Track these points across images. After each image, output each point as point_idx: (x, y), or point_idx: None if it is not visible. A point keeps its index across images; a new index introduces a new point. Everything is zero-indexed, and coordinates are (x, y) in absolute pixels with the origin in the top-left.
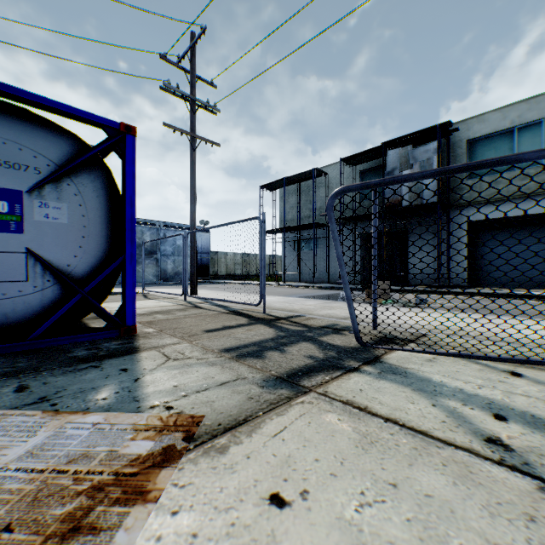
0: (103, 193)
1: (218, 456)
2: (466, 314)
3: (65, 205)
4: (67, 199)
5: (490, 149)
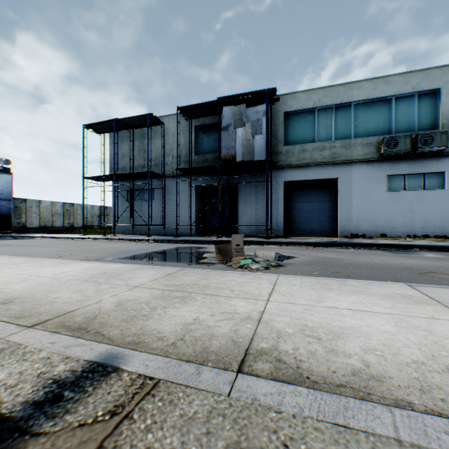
0: None
1: None
2: (390, 287)
3: None
4: None
5: (300, 123)
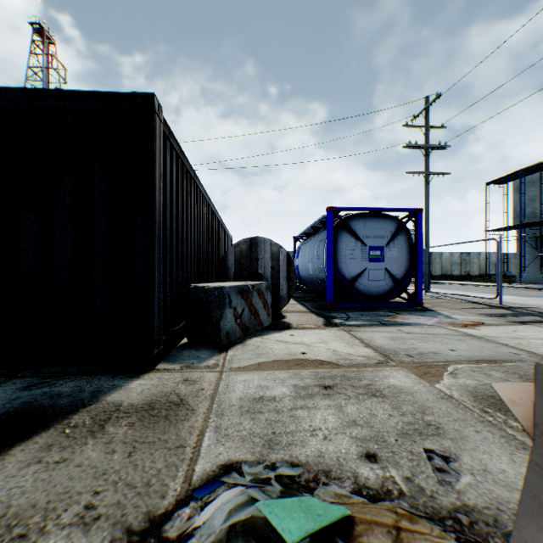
0: (407, 241)
1: (493, 327)
2: None
3: (395, 249)
4: (396, 247)
5: None
